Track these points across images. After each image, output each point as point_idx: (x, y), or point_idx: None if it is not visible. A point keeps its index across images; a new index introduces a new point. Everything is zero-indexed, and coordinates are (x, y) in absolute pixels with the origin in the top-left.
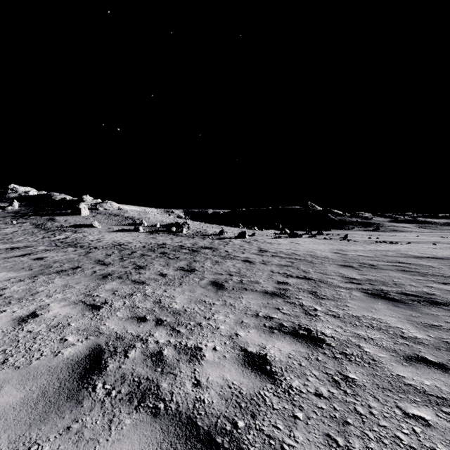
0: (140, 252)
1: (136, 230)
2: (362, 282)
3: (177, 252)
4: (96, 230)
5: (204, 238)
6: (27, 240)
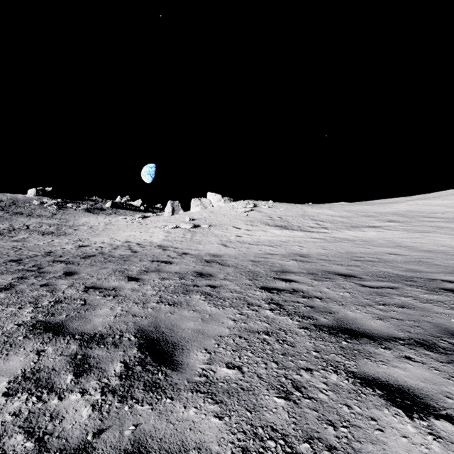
0: None
1: None
2: None
3: None
4: None
5: None
6: None
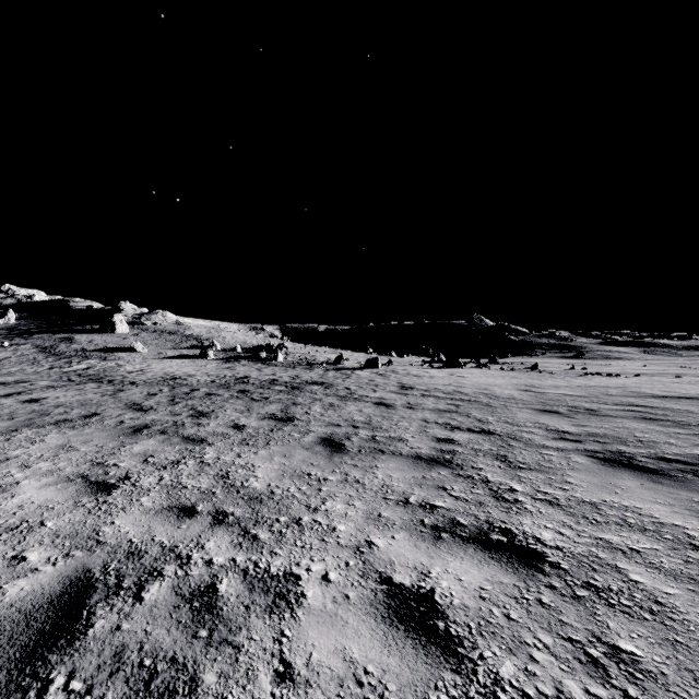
0: (205, 389)
1: (203, 357)
2: (582, 438)
3: (266, 389)
4: (139, 357)
5: (312, 369)
6: (23, 371)
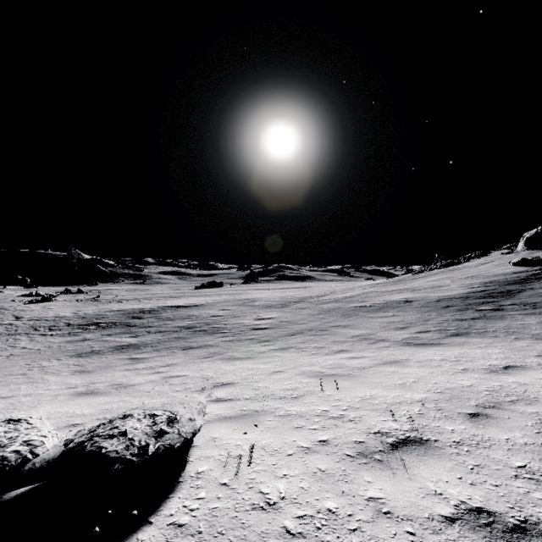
0: None
1: None
2: (71, 324)
3: None
4: None
5: None
6: None
